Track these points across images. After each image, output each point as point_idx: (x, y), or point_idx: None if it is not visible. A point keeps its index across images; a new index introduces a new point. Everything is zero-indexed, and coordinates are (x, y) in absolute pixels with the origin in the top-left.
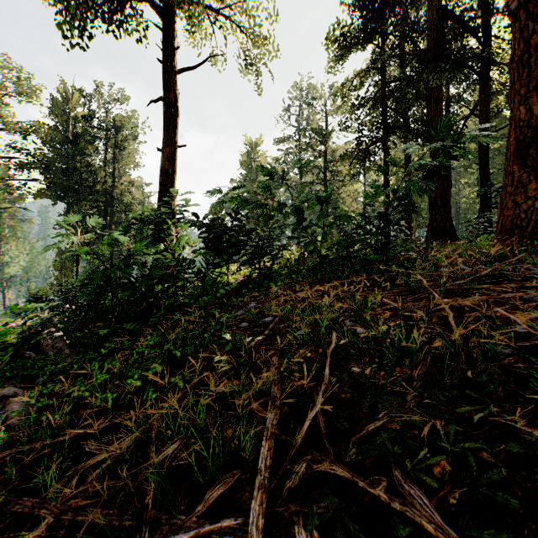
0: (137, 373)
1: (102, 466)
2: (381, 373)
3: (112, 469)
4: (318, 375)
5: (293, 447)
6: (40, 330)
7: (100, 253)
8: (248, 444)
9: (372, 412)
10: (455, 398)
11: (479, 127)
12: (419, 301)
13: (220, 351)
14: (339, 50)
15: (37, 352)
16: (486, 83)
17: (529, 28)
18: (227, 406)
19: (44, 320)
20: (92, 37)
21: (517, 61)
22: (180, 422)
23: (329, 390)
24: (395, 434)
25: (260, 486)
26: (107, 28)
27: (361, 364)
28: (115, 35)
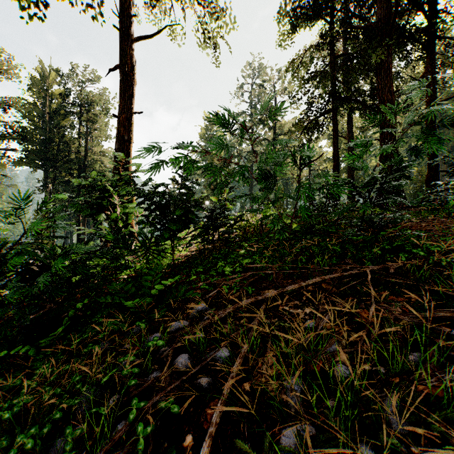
0: None
1: None
2: None
3: None
4: None
5: None
6: None
7: None
8: None
9: None
10: None
11: None
12: None
13: None
14: (291, 25)
15: None
16: (433, 55)
17: None
18: None
19: None
20: None
21: None
22: None
23: None
24: None
25: None
26: None
27: None
28: None
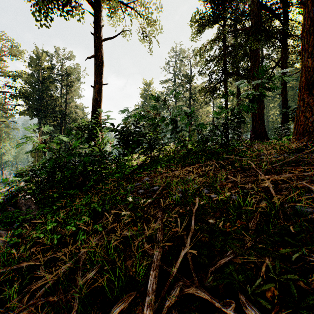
0: (73, 222)
1: (47, 286)
2: (227, 224)
3: (52, 288)
4: (186, 224)
5: (171, 276)
6: (16, 194)
7: (54, 147)
8: (141, 272)
9: (223, 251)
10: (277, 242)
11: (284, 70)
12: (249, 177)
13: (126, 208)
14: (198, 28)
15: (15, 207)
16: (285, 47)
17: (313, 11)
18: (129, 244)
19: (19, 188)
20: (52, 19)
21: (306, 32)
22: (98, 255)
23: (194, 235)
24: (238, 266)
25: (148, 304)
26: (61, 14)
27: (214, 217)
28: (66, 18)
